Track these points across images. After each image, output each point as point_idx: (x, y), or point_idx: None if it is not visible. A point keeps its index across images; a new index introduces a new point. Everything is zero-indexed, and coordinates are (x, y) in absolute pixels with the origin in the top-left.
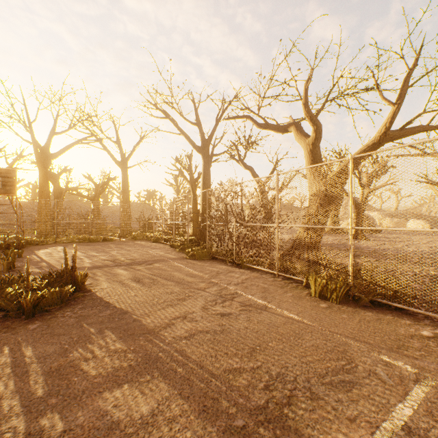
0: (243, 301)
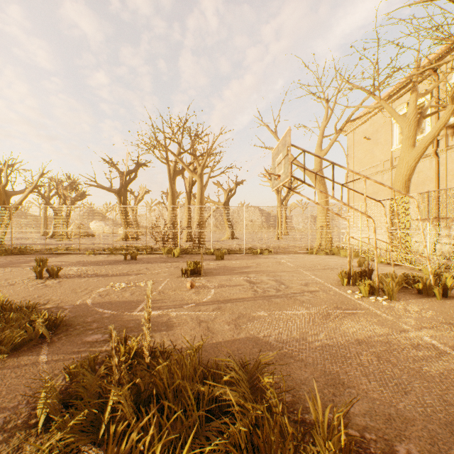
0: None
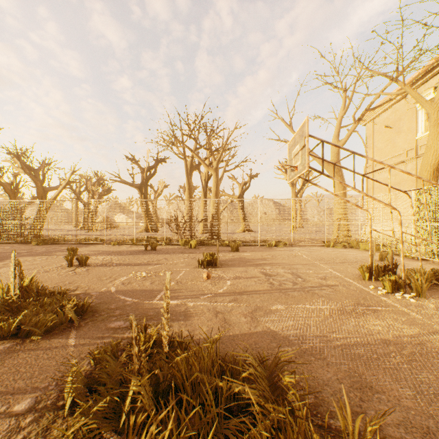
0: (2, 248)
